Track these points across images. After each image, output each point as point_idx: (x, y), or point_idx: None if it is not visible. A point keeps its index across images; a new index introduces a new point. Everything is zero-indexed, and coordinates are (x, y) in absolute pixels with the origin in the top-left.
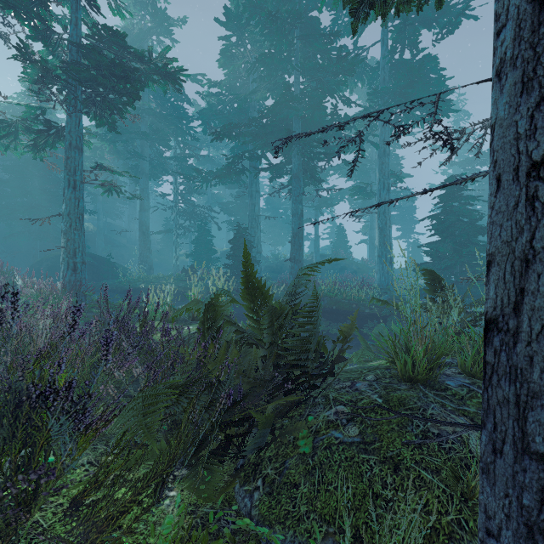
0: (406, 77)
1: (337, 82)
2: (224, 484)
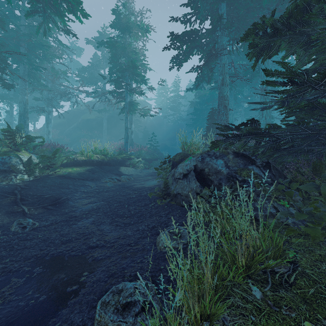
0: None
1: None
2: None
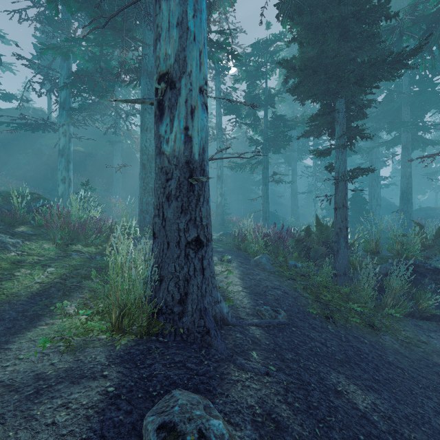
0: None
1: None
2: None
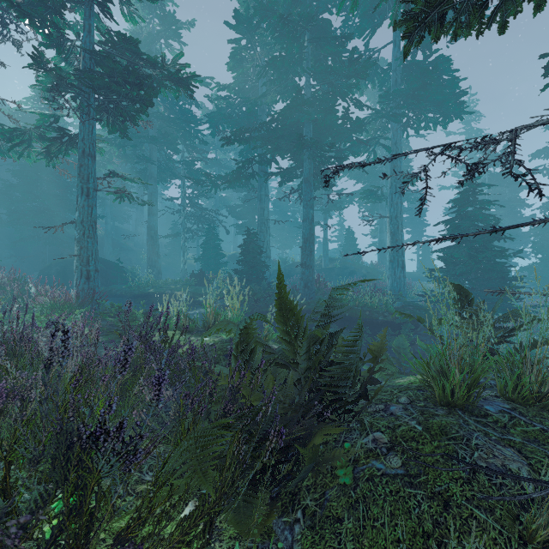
0: (419, 79)
1: (349, 85)
2: (262, 515)
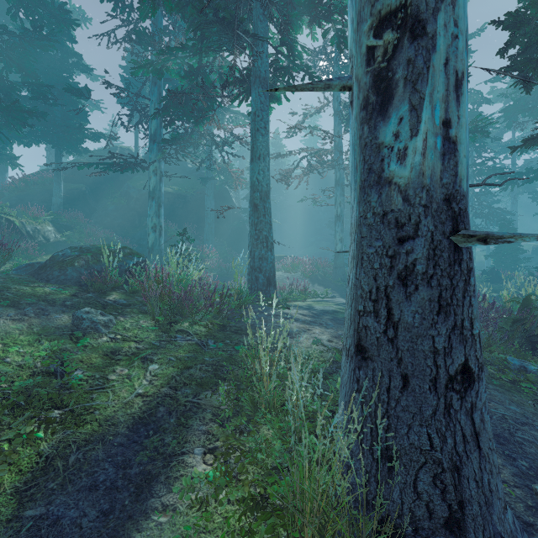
0: None
1: None
2: None
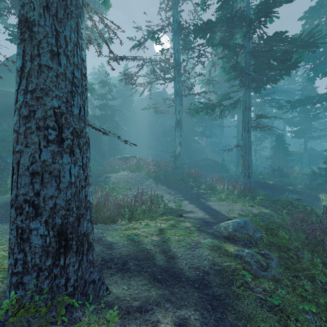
0: None
1: None
2: None
